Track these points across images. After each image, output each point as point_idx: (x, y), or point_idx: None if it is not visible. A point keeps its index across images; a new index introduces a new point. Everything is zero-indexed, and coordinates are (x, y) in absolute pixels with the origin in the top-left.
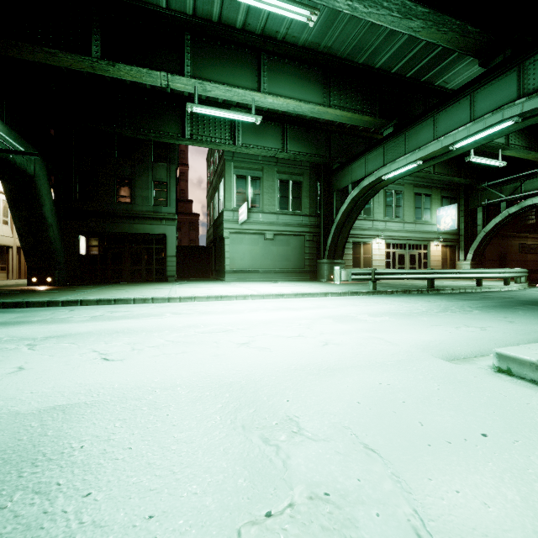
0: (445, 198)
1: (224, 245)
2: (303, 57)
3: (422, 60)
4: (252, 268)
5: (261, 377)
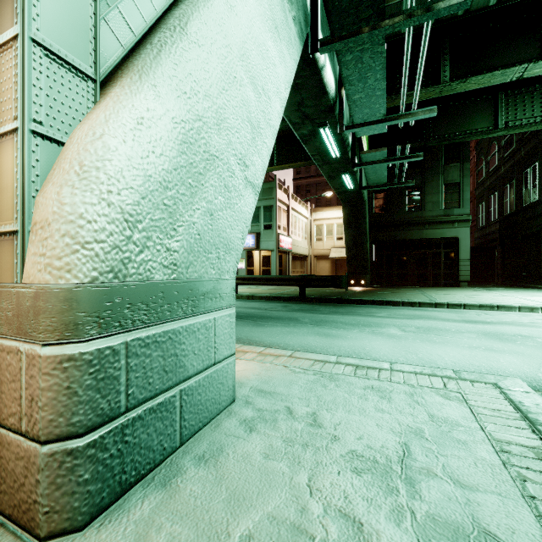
0: None
1: None
2: None
3: None
4: None
5: None
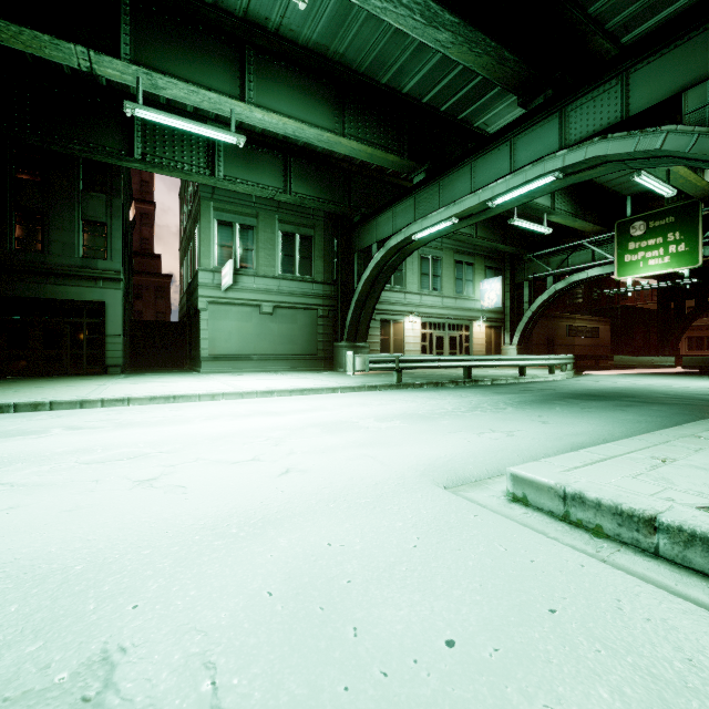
0: (490, 269)
1: (200, 321)
2: (307, 63)
3: (458, 92)
4: (242, 354)
5: (125, 551)
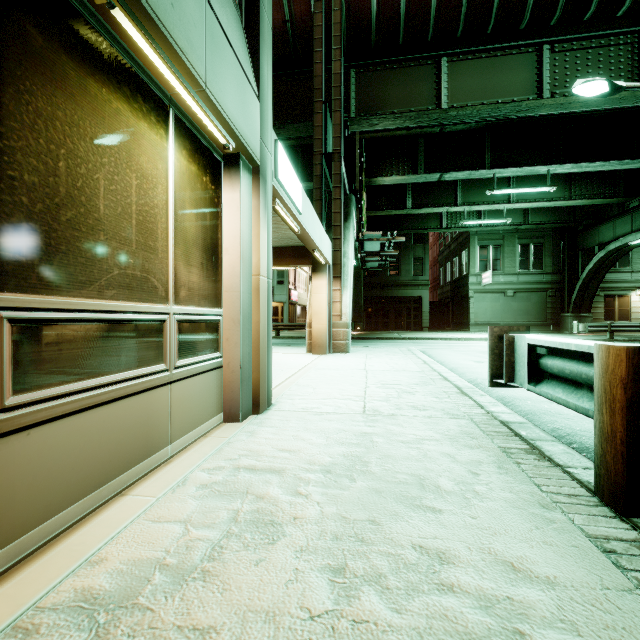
0: None
1: (469, 303)
2: None
3: None
4: (493, 321)
5: None
